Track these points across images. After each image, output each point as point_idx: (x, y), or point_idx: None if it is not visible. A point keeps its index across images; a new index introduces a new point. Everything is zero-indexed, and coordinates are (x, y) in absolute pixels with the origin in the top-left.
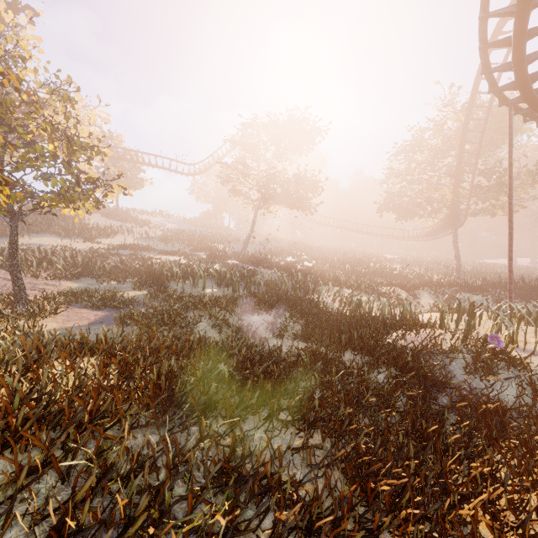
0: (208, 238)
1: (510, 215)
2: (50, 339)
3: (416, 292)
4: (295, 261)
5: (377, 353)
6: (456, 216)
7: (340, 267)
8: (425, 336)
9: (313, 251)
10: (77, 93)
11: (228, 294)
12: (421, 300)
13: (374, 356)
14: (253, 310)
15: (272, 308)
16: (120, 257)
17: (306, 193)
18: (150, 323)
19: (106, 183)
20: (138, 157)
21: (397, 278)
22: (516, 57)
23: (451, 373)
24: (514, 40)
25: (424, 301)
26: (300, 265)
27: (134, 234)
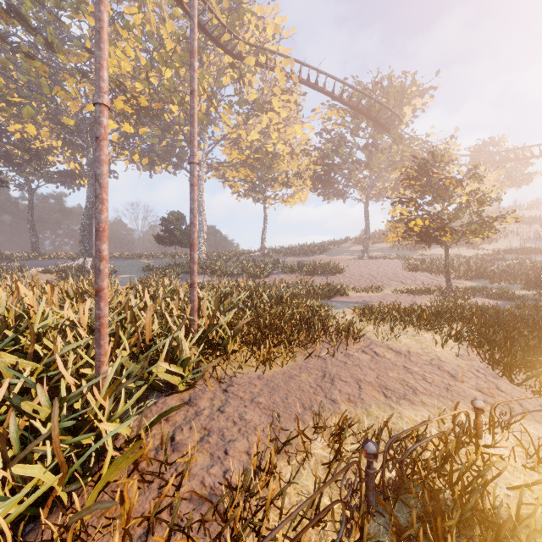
0: None
1: None
2: (483, 304)
3: None
4: None
5: None
6: None
7: None
8: None
9: None
10: (482, 166)
11: None
12: None
13: None
14: None
15: None
16: (505, 262)
17: None
18: (538, 309)
19: (502, 218)
20: (524, 152)
21: None
22: None
23: None
24: None
25: None
26: None
27: (520, 235)
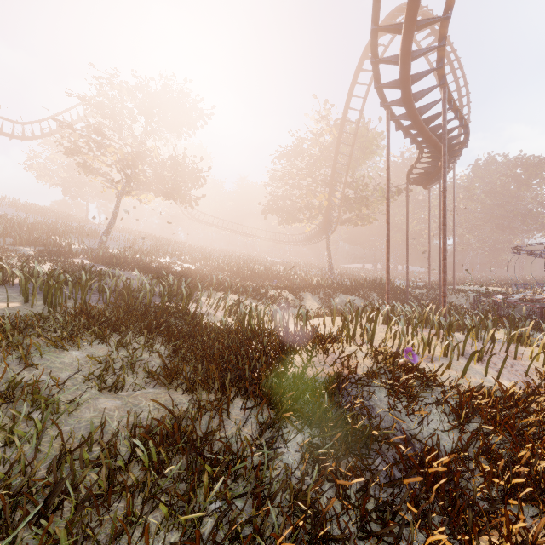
0: (45, 228)
1: (388, 217)
2: None
3: (301, 294)
4: (172, 262)
5: (284, 406)
6: (330, 223)
7: (224, 269)
8: (334, 356)
9: (196, 252)
10: None
11: (31, 312)
12: (306, 303)
13: (279, 413)
14: (71, 340)
15: (115, 332)
16: None
17: (185, 181)
18: None
19: None
20: None
21: (281, 281)
22: (405, 47)
23: (374, 410)
24: (406, 25)
25: (309, 303)
26: (178, 266)
27: None
